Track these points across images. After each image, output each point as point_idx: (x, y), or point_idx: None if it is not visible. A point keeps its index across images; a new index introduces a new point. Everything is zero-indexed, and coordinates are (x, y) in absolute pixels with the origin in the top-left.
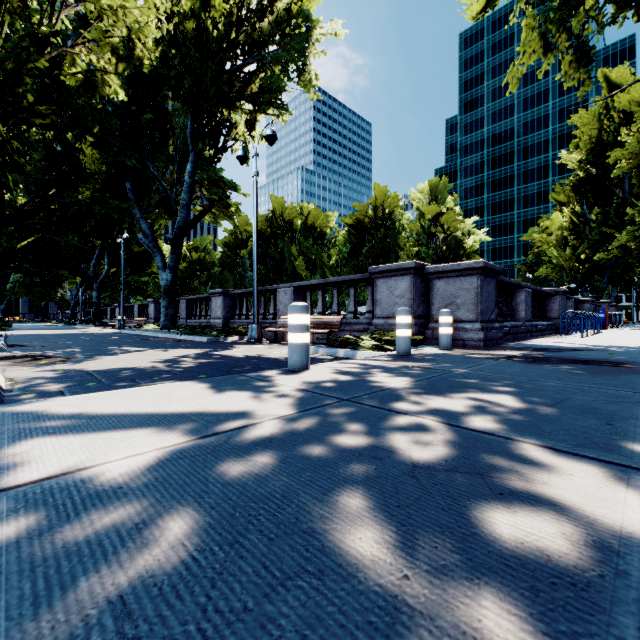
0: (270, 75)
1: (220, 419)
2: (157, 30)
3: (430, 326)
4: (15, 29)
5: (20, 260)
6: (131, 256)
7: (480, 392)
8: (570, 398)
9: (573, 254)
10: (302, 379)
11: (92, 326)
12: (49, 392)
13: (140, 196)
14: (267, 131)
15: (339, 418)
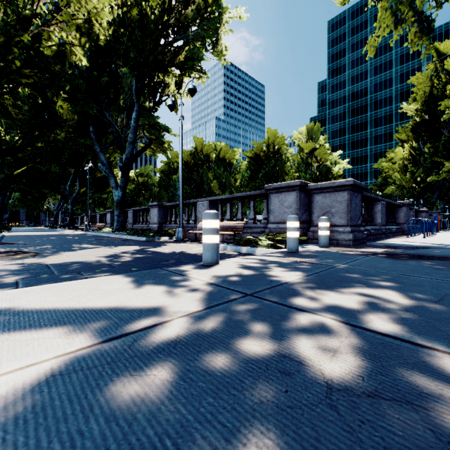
0: (192, 48)
1: (133, 316)
2: (110, 15)
3: (311, 229)
4: (9, 15)
5: (17, 182)
6: (95, 180)
7: (366, 287)
8: (449, 294)
9: (411, 177)
10: (212, 273)
11: (67, 229)
12: (7, 283)
13: (100, 136)
14: (189, 86)
15: (244, 316)
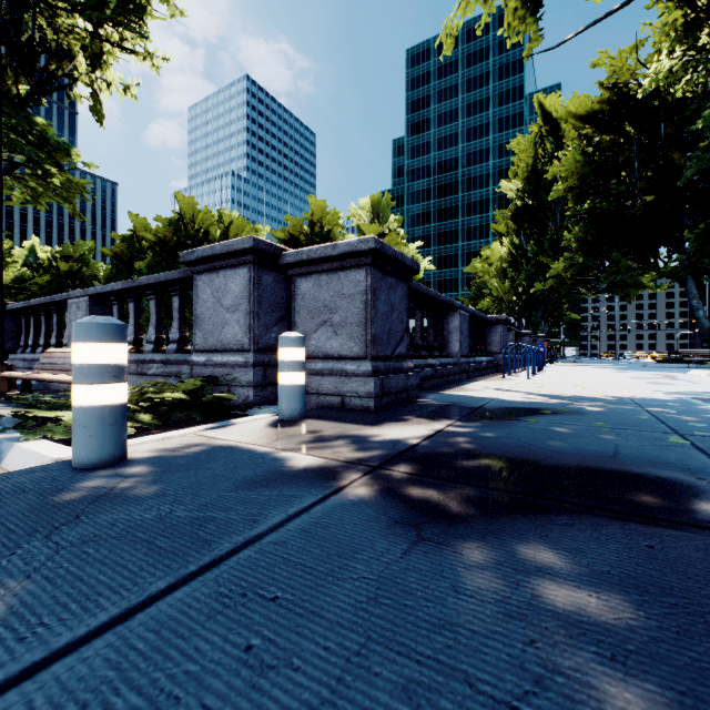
0: None
1: None
2: None
3: None
4: None
5: None
6: None
7: None
8: None
9: (512, 286)
10: None
11: None
12: None
13: None
14: None
15: None
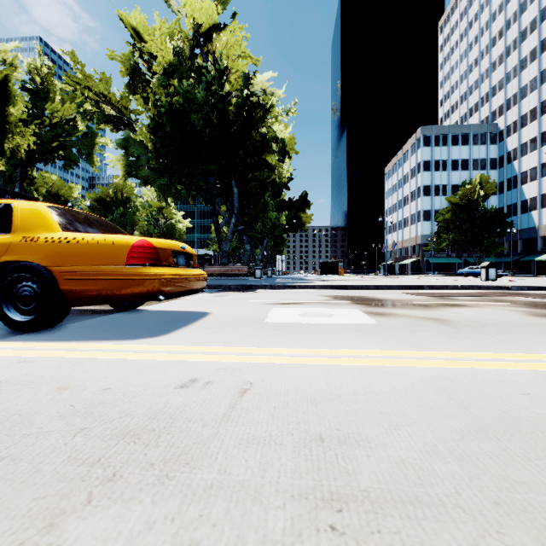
0: (70, 153)
1: None
2: None
3: None
4: None
5: None
6: None
7: None
8: None
9: None
10: None
11: None
12: None
13: None
14: (88, 204)
15: None
